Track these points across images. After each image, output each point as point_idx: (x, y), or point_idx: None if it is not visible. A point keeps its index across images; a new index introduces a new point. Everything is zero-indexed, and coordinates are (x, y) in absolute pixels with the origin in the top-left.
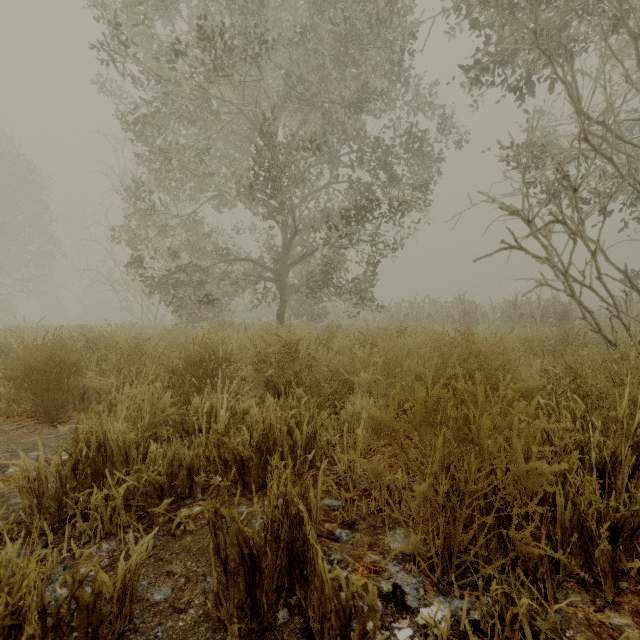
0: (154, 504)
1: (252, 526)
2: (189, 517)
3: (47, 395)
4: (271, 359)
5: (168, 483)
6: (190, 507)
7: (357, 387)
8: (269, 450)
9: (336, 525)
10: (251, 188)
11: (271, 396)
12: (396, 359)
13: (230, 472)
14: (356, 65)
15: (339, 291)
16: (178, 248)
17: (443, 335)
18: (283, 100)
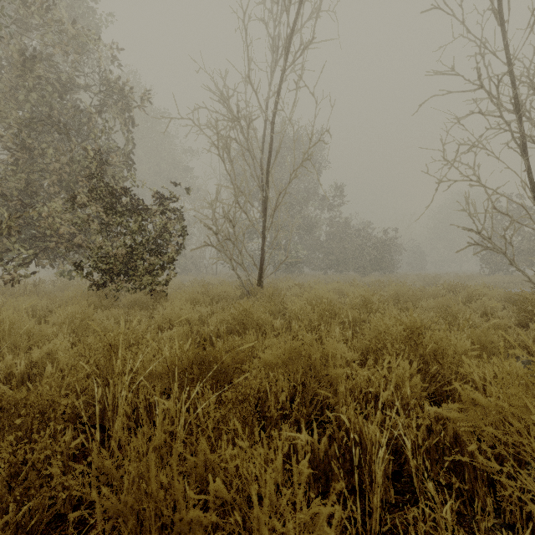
0: None
1: None
2: None
3: None
4: None
5: None
6: None
7: None
8: None
9: None
10: None
11: None
12: None
13: None
14: None
15: None
16: None
17: None
18: None
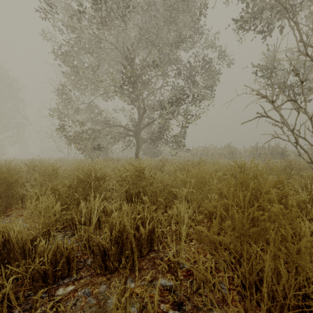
0: (39, 286)
1: (107, 306)
2: (63, 297)
3: (0, 199)
4: (128, 179)
5: (52, 268)
6: (66, 286)
7: (178, 194)
8: (123, 242)
9: (169, 306)
10: (121, 87)
11: (128, 200)
12: (202, 179)
13: (96, 258)
14: (176, 24)
15: (167, 141)
16: (85, 120)
17: (226, 164)
18: (138, 42)
